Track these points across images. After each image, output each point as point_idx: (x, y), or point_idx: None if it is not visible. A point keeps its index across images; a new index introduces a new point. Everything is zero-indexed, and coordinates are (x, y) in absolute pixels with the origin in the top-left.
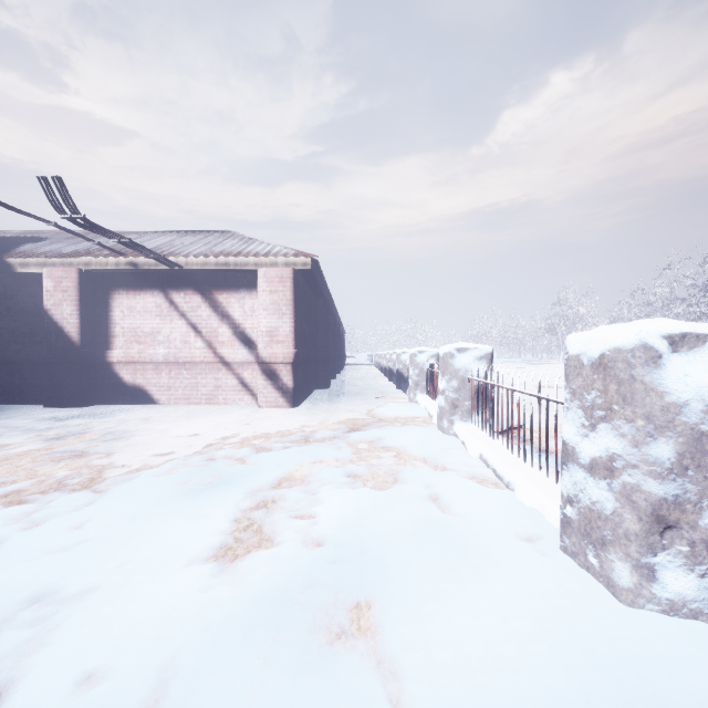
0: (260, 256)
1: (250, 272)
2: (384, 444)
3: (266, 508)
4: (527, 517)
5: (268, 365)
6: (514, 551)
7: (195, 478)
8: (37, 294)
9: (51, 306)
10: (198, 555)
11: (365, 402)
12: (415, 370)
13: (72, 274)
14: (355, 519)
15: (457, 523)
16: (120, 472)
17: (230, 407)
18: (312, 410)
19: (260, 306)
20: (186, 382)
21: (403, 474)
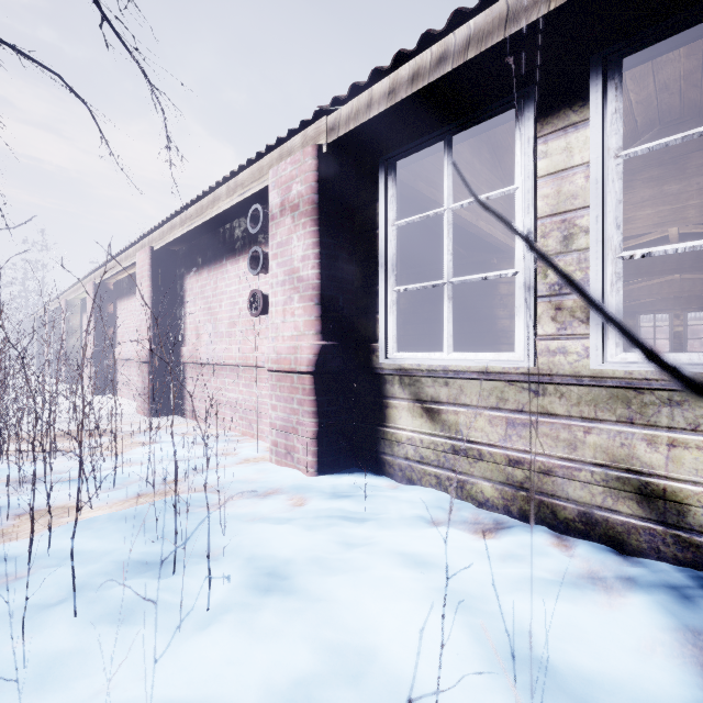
0: None
1: None
2: None
3: None
4: None
5: None
6: None
7: None
8: None
9: None
10: None
11: None
12: None
13: None
14: None
15: None
16: None
17: None
18: None
19: None
20: None
21: None
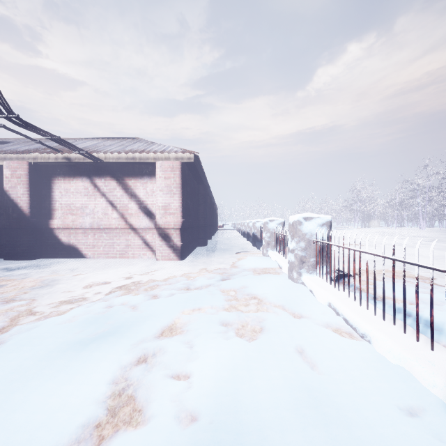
0: (157, 152)
1: (151, 164)
2: (249, 292)
3: (145, 364)
4: (398, 380)
5: (163, 230)
6: (413, 442)
7: (89, 328)
8: (0, 180)
9: (9, 188)
10: (57, 443)
11: (232, 255)
12: (267, 233)
13: (24, 166)
14: (230, 383)
15: (332, 389)
16: (30, 320)
17: (136, 260)
18: (194, 262)
19: (157, 188)
20: (105, 242)
21: (268, 322)
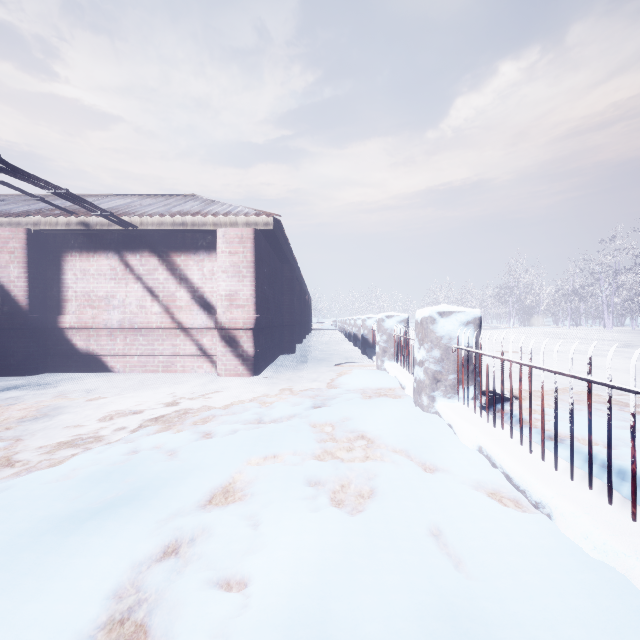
0: (219, 215)
1: (209, 233)
2: (353, 427)
3: (175, 559)
4: (608, 593)
5: (227, 331)
6: None
7: (94, 490)
8: None
9: None
10: None
11: (330, 369)
12: (383, 335)
13: (19, 235)
14: (315, 599)
15: (493, 612)
16: (4, 475)
17: (188, 375)
18: (274, 379)
19: (219, 269)
20: (142, 348)
21: (382, 480)
